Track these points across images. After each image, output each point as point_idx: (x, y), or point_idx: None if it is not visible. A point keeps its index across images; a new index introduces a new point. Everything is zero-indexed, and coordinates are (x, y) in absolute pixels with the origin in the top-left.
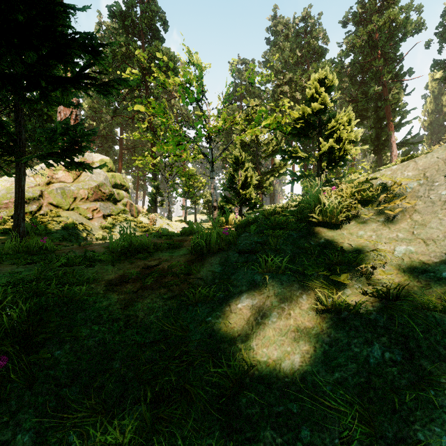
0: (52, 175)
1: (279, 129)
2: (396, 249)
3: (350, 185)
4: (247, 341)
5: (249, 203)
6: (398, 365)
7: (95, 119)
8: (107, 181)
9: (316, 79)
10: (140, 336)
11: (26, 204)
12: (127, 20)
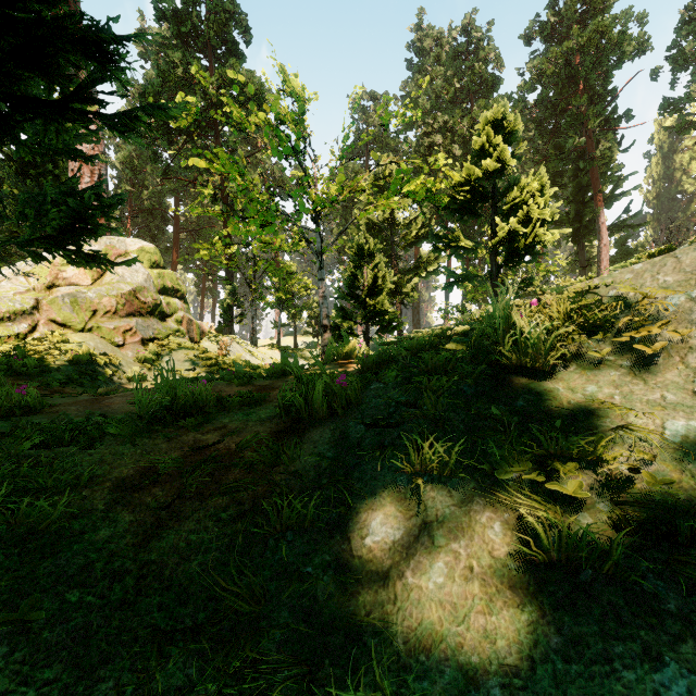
0: (57, 273)
1: (430, 201)
2: (666, 426)
3: (559, 296)
4: (384, 630)
5: (380, 319)
6: None
7: (134, 183)
8: (150, 283)
9: (489, 122)
10: (165, 614)
11: (10, 322)
12: (185, 25)
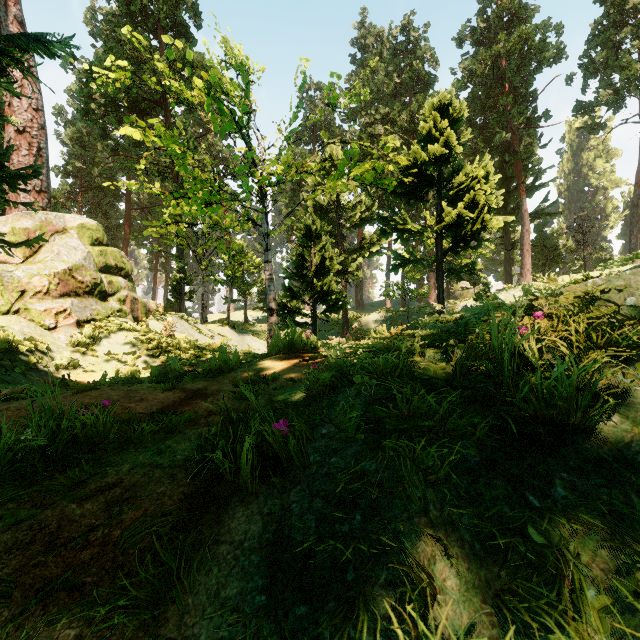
0: None
1: (378, 184)
2: None
3: (556, 301)
4: None
5: (327, 299)
6: None
7: (84, 160)
8: (90, 261)
9: (435, 108)
10: None
11: None
12: (134, 4)
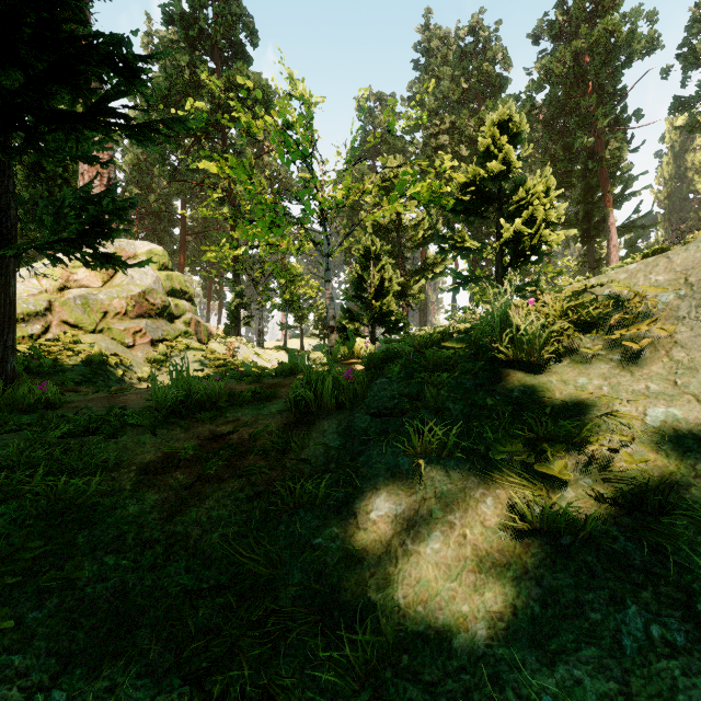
0: (68, 275)
1: (436, 203)
2: (648, 413)
3: (557, 295)
4: (386, 588)
5: (386, 320)
6: (680, 654)
7: (141, 186)
8: (159, 285)
9: (495, 124)
10: (191, 576)
11: (24, 323)
12: (192, 28)
